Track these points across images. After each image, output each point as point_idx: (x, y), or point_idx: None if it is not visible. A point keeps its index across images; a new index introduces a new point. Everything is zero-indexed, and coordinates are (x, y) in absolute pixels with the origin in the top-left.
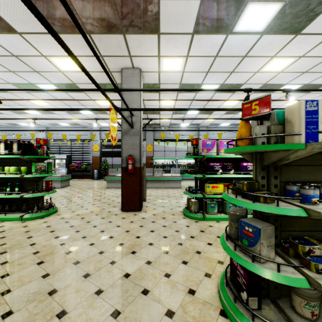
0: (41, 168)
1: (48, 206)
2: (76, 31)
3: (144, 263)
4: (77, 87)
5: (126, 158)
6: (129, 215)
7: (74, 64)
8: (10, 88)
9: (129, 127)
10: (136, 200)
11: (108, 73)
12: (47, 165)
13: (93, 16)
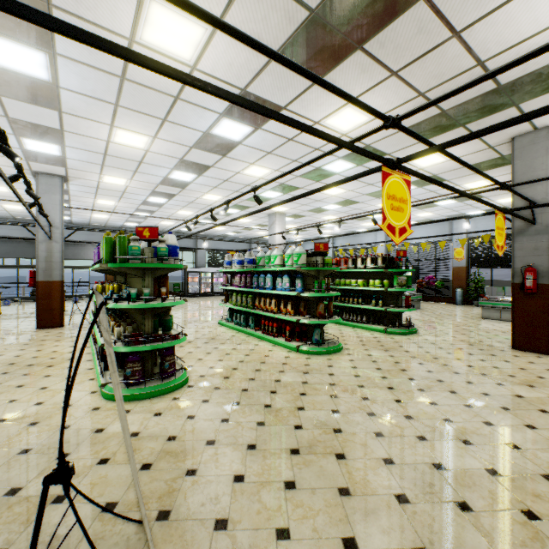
0: (401, 282)
1: (408, 324)
2: (447, 130)
3: (545, 397)
4: (437, 178)
5: (521, 270)
6: (525, 355)
7: (438, 157)
8: (363, 198)
9: (527, 222)
10: (541, 337)
11: (493, 179)
12: (406, 279)
13: (470, 111)
